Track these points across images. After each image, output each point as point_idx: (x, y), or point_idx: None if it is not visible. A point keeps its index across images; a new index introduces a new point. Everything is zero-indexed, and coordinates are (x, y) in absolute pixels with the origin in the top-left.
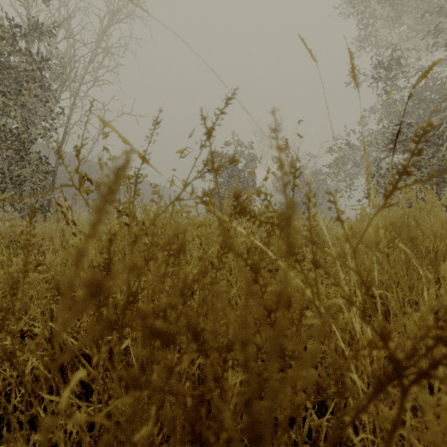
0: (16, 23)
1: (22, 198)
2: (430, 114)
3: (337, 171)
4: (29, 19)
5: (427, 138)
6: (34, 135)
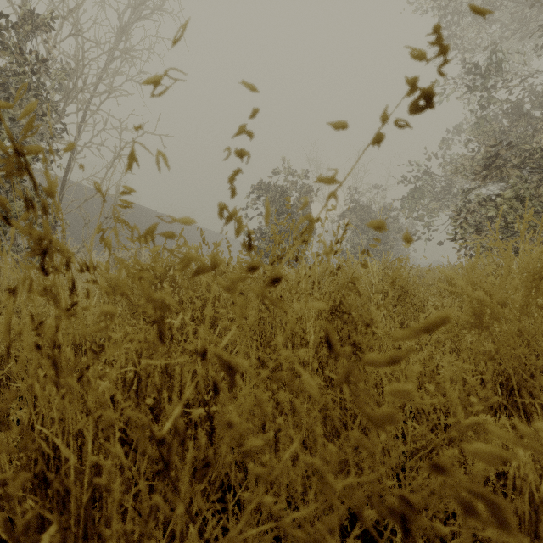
0: (1, 11)
1: (15, 238)
2: (533, 133)
3: (413, 206)
4: (21, 9)
5: (530, 163)
6: (28, 157)
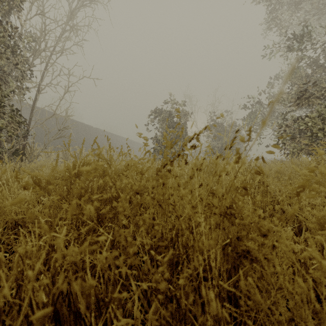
0: None
1: (1, 143)
2: None
3: (250, 123)
4: None
5: None
6: (8, 91)
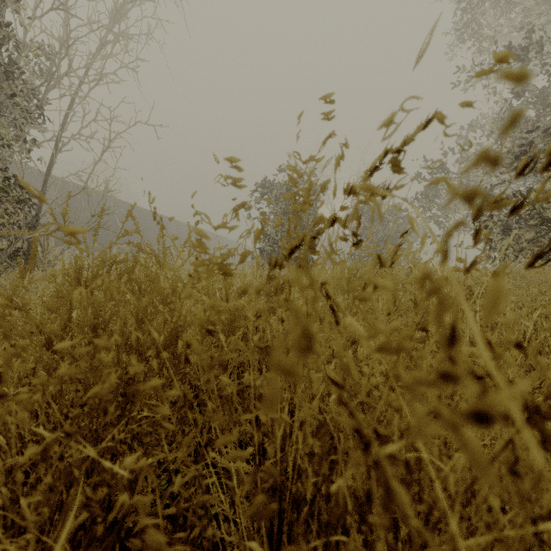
0: None
1: None
2: None
3: (426, 206)
4: None
5: None
6: None
